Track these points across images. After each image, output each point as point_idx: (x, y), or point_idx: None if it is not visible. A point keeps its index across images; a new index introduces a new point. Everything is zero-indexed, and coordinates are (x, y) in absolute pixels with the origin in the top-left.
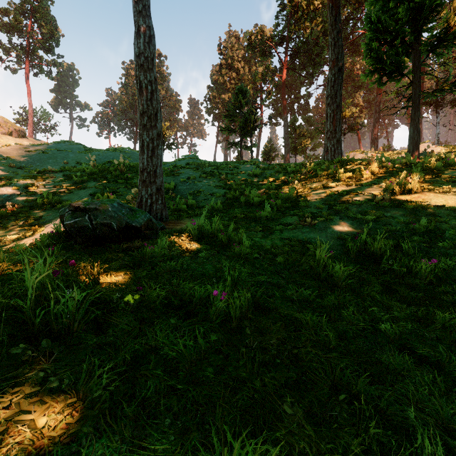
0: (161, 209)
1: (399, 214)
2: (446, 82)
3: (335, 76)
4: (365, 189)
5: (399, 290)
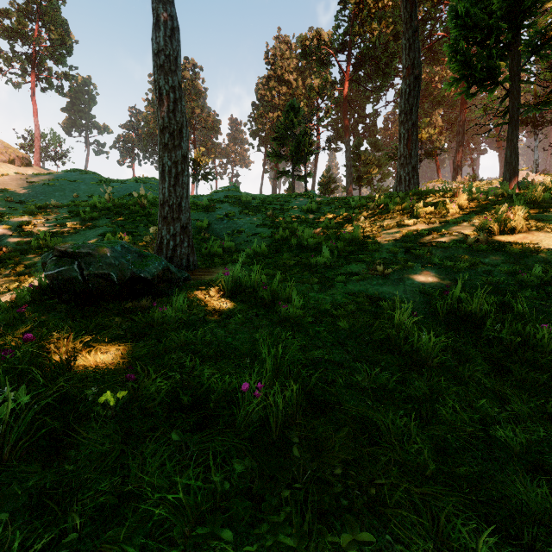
0: (187, 254)
1: (500, 261)
2: (551, 92)
3: (410, 87)
4: (452, 228)
5: (513, 369)
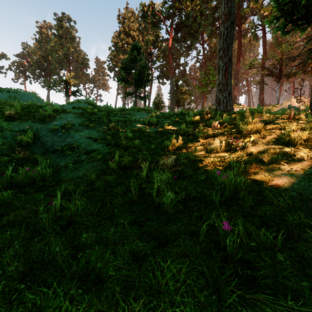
0: None
1: None
2: None
3: (227, 30)
4: None
5: None
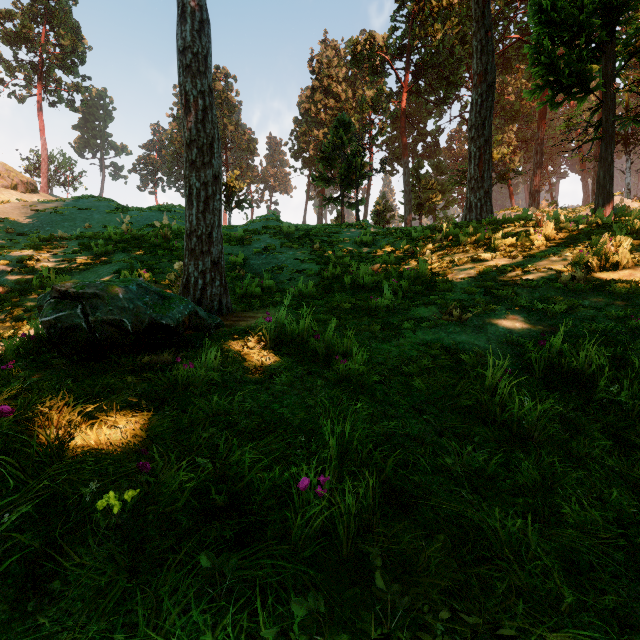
0: (219, 295)
1: (604, 303)
2: None
3: (482, 97)
4: (539, 263)
5: None
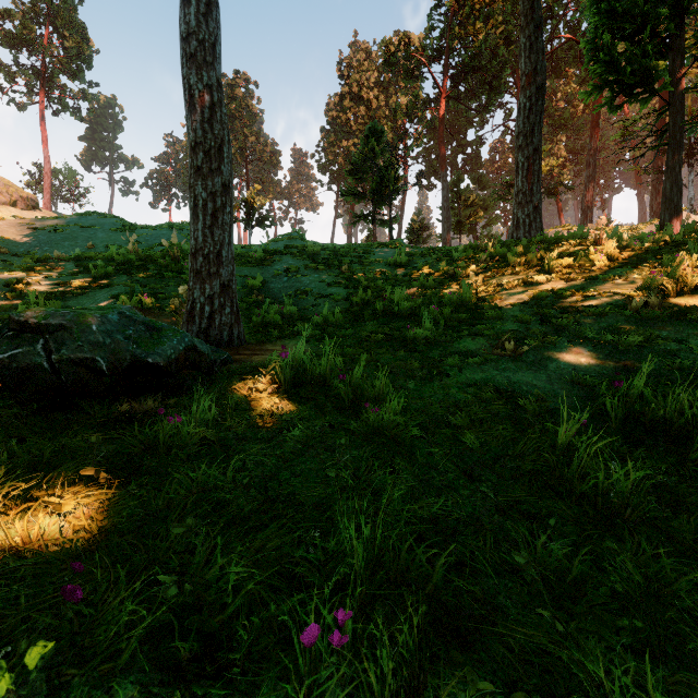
0: (230, 324)
1: (686, 334)
2: None
3: (531, 100)
4: (603, 287)
5: None
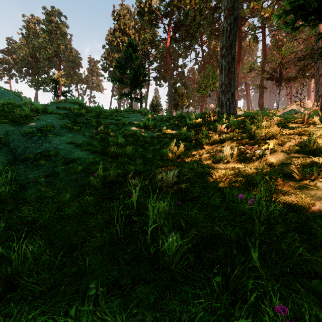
0: None
1: None
2: None
3: (231, 26)
4: None
5: None
